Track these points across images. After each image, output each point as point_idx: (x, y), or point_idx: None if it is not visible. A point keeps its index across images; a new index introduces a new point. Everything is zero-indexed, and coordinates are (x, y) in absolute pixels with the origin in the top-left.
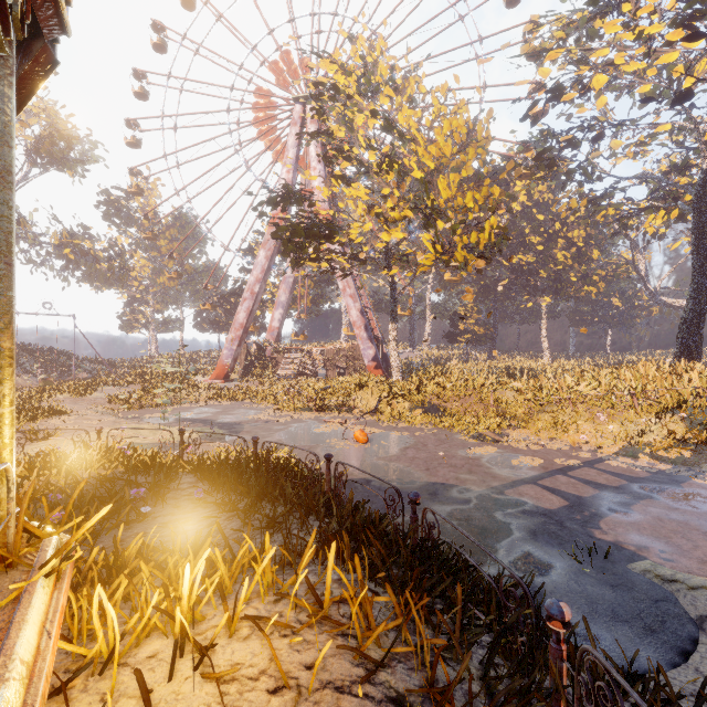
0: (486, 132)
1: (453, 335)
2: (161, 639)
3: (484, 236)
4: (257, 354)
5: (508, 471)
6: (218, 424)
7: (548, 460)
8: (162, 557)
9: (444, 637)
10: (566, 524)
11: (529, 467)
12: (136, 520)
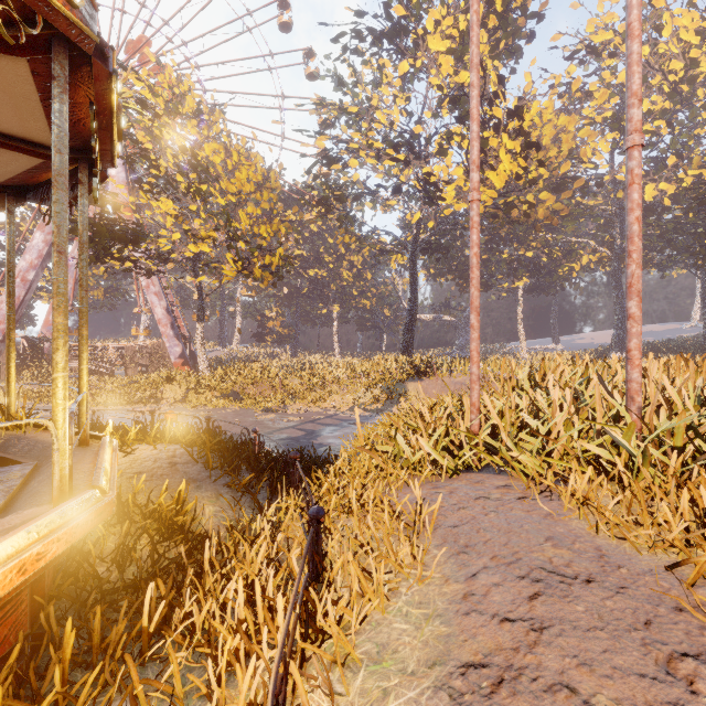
0: (276, 183)
1: (261, 335)
2: None
3: (276, 260)
4: (31, 351)
5: (280, 424)
6: None
7: (307, 417)
8: None
9: None
10: (300, 440)
11: (294, 422)
12: None
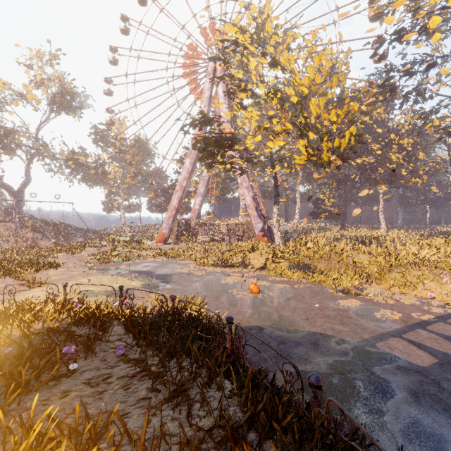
0: (347, 64)
1: (316, 213)
2: None
3: (344, 142)
4: (185, 226)
5: (374, 323)
6: (155, 275)
7: (405, 313)
8: None
9: None
10: (443, 385)
11: (391, 320)
12: (67, 374)
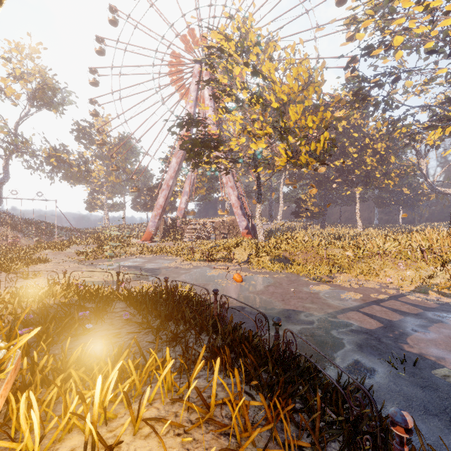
0: (321, 75)
1: (297, 212)
2: (80, 434)
3: (319, 146)
4: (171, 224)
5: (338, 302)
6: (144, 269)
7: (365, 294)
8: (94, 363)
9: (304, 433)
10: (382, 340)
11: (353, 299)
12: (82, 334)
